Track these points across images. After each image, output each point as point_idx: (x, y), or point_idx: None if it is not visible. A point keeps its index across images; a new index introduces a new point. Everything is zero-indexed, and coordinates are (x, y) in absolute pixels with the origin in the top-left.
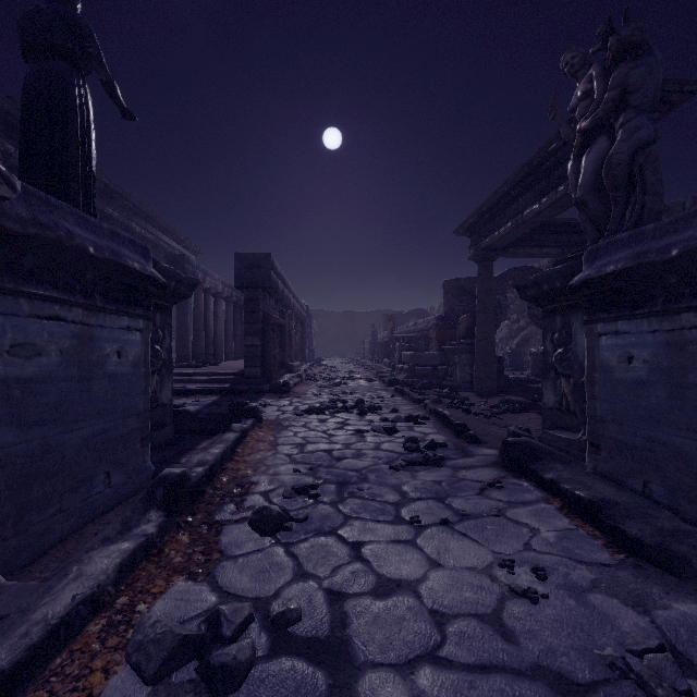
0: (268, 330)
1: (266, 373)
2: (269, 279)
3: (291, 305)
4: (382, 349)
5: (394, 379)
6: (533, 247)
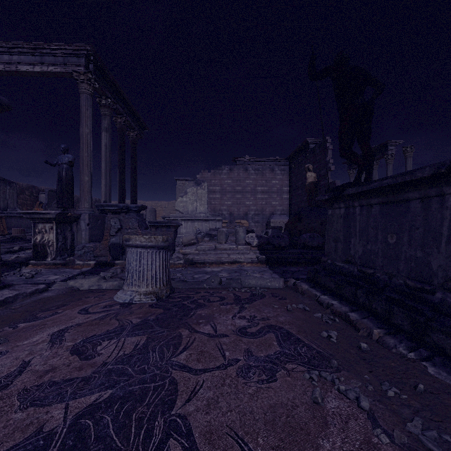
0: None
1: None
2: None
3: None
4: None
5: None
6: None
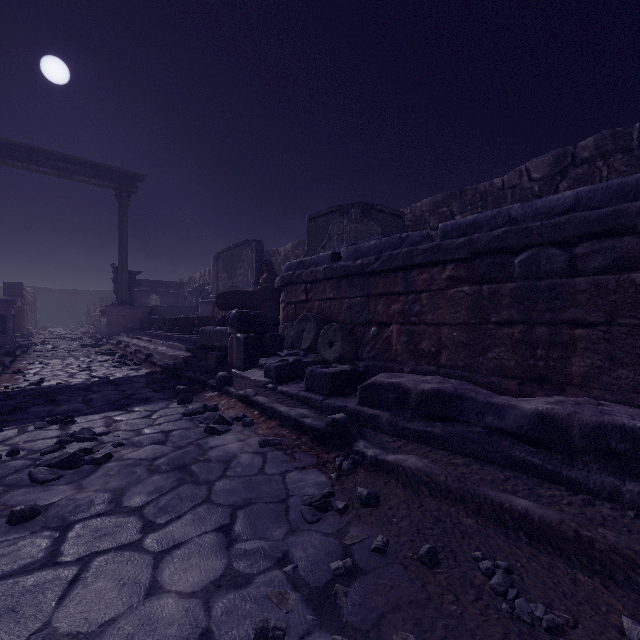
0: (21, 313)
1: (19, 330)
2: (22, 293)
3: (27, 298)
4: (91, 320)
5: (86, 332)
6: (139, 287)
